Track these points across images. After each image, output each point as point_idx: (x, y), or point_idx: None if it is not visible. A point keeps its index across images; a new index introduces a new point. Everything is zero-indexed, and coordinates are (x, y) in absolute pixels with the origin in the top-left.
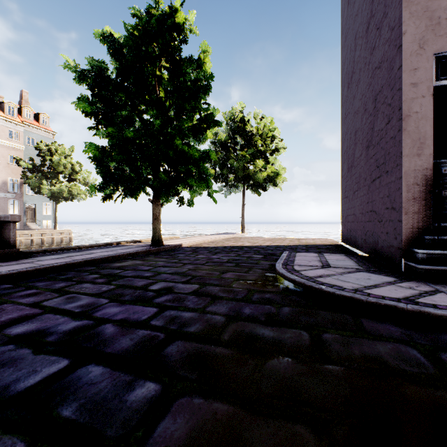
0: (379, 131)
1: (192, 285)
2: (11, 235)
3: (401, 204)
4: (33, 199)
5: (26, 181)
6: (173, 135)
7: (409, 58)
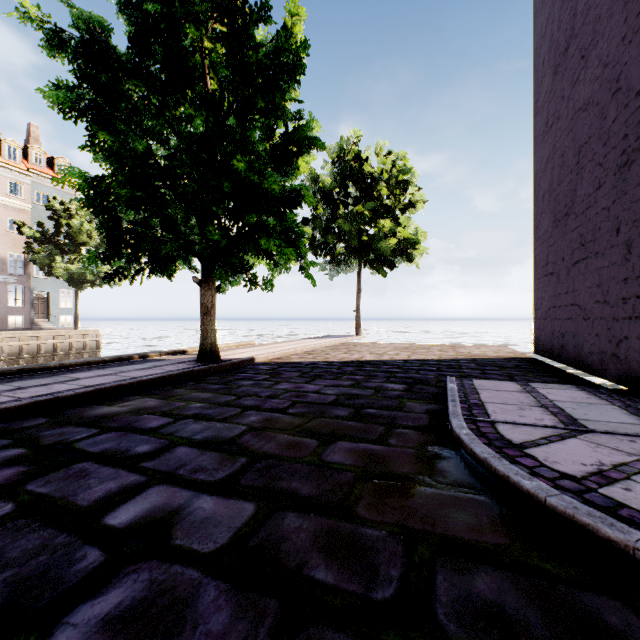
0: None
1: (237, 502)
2: None
3: None
4: (44, 284)
5: (32, 256)
6: (231, 152)
7: None
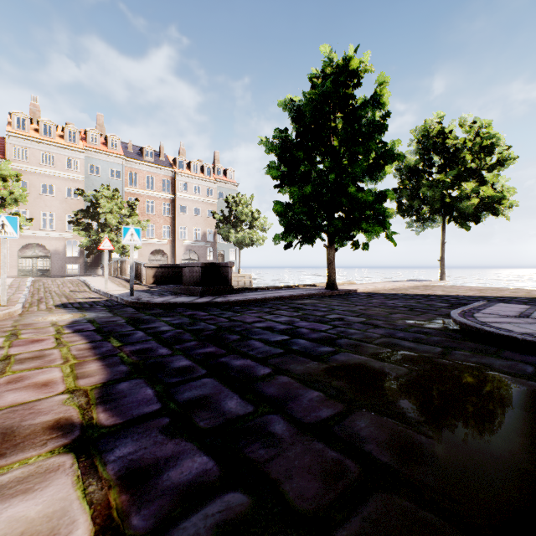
0: None
1: (360, 318)
2: (229, 276)
3: None
4: (222, 246)
5: (219, 231)
6: (346, 183)
7: None
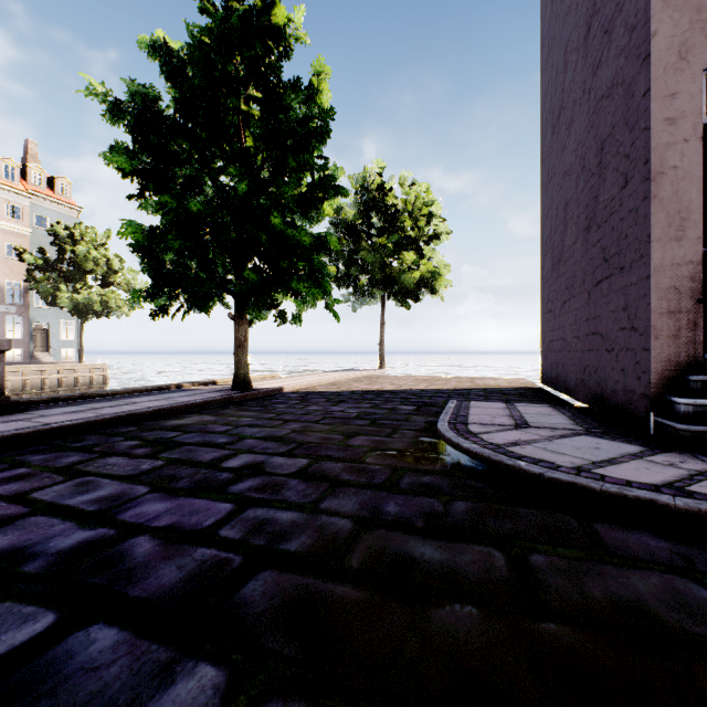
0: (608, 201)
1: (297, 459)
2: None
3: (649, 321)
4: (45, 314)
5: (34, 285)
6: (268, 208)
7: (662, 76)
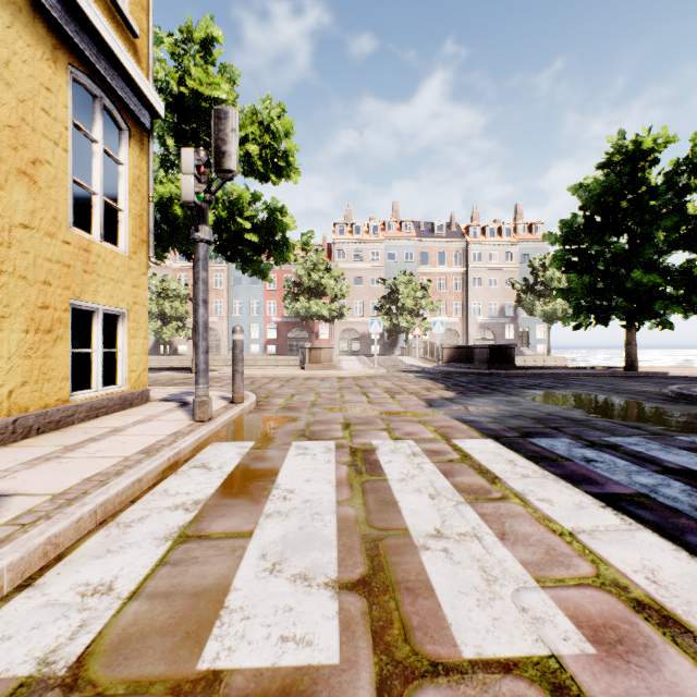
0: None
1: (600, 385)
2: (512, 356)
3: None
4: (526, 321)
5: (520, 304)
6: (632, 267)
7: None
